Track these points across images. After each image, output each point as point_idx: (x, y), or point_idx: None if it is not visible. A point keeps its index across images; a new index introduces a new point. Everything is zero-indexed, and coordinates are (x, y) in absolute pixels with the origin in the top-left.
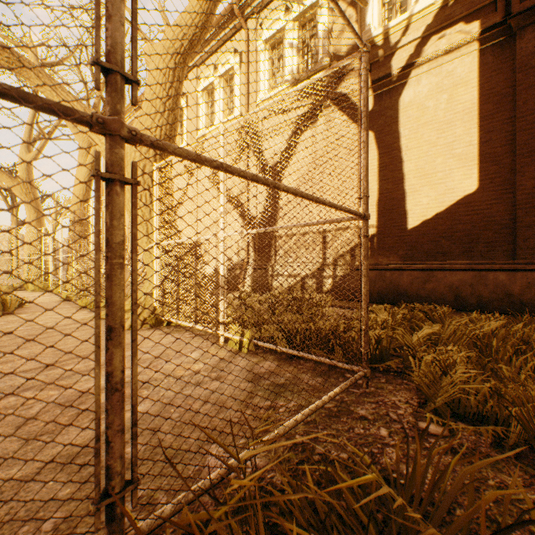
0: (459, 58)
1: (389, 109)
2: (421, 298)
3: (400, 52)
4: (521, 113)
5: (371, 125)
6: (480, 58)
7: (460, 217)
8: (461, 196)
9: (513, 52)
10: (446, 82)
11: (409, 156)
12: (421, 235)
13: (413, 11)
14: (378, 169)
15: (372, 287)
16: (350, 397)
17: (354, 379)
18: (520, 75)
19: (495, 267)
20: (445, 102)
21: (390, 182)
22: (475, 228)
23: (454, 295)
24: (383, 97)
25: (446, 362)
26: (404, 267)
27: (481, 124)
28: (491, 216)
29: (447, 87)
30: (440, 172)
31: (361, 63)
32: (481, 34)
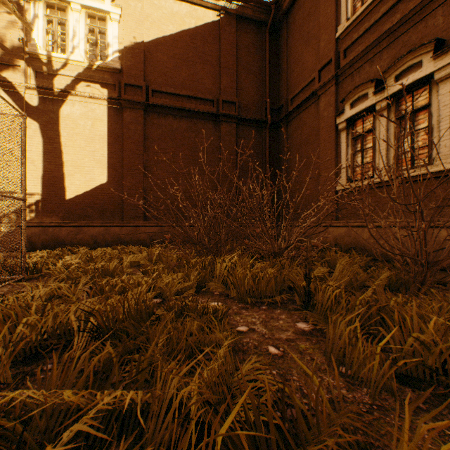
0: (98, 104)
1: (53, 113)
2: (75, 244)
3: (61, 78)
4: (126, 149)
5: (37, 118)
6: (109, 110)
7: (99, 196)
8: (99, 184)
9: (123, 117)
10: (91, 114)
11: (67, 151)
12: (76, 204)
13: (70, 57)
14: (43, 152)
15: (38, 240)
16: (15, 288)
17: (17, 279)
18: (125, 130)
19: (115, 225)
20: (90, 126)
21: (54, 165)
22: (106, 203)
23: (94, 241)
24: (47, 101)
25: (69, 265)
26: (63, 225)
27: (109, 147)
28: (114, 198)
29: (92, 118)
30: (88, 167)
31: (28, 66)
32: (109, 99)
